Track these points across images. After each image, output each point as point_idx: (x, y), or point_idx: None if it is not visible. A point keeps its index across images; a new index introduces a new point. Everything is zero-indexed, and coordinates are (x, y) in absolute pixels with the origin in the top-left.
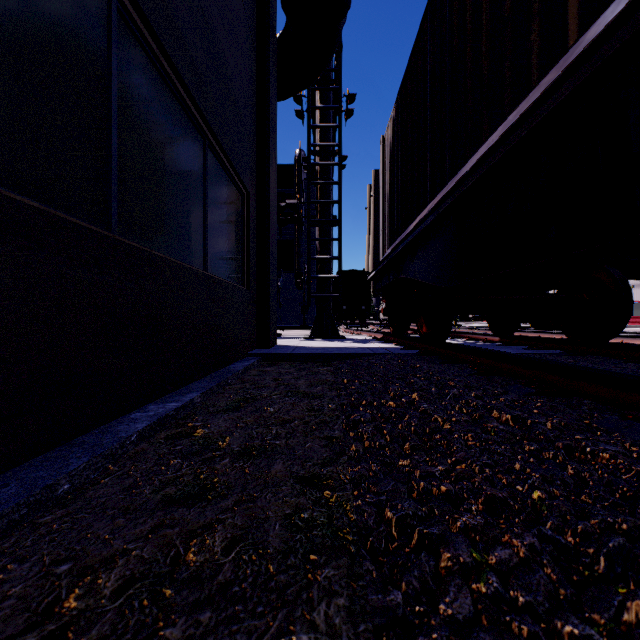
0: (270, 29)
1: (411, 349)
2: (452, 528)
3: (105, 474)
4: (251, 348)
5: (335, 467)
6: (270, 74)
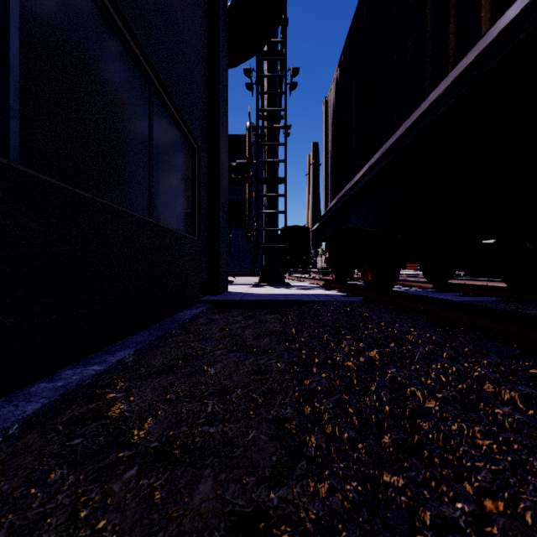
0: None
1: (354, 296)
2: None
3: None
4: (202, 295)
5: (290, 488)
6: (220, 37)
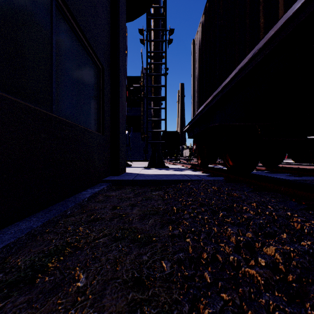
0: None
1: (215, 176)
2: None
3: None
4: (105, 176)
5: None
6: None
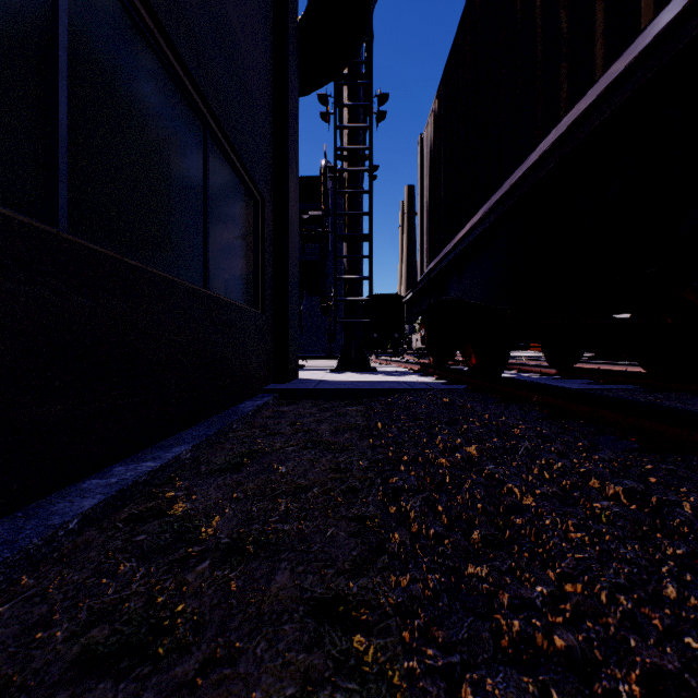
0: (289, 7)
1: (456, 384)
2: None
3: (8, 595)
4: (266, 383)
5: (371, 578)
6: (289, 60)
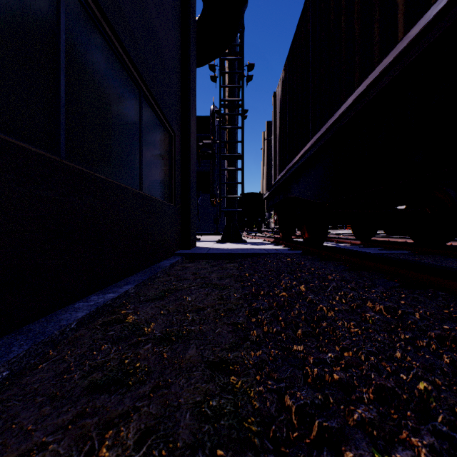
0: (191, 12)
1: (296, 250)
2: (350, 422)
3: (44, 359)
4: (177, 249)
5: (240, 352)
6: (191, 46)
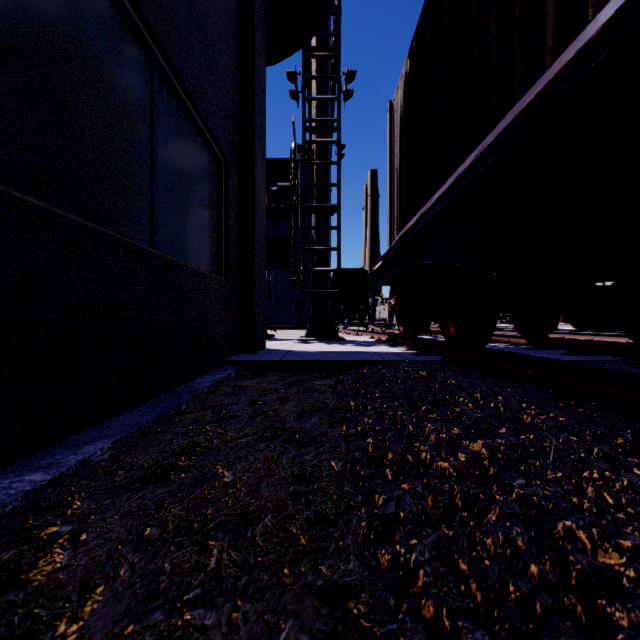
0: None
1: (429, 355)
2: None
3: None
4: (230, 354)
5: None
6: (255, 19)
